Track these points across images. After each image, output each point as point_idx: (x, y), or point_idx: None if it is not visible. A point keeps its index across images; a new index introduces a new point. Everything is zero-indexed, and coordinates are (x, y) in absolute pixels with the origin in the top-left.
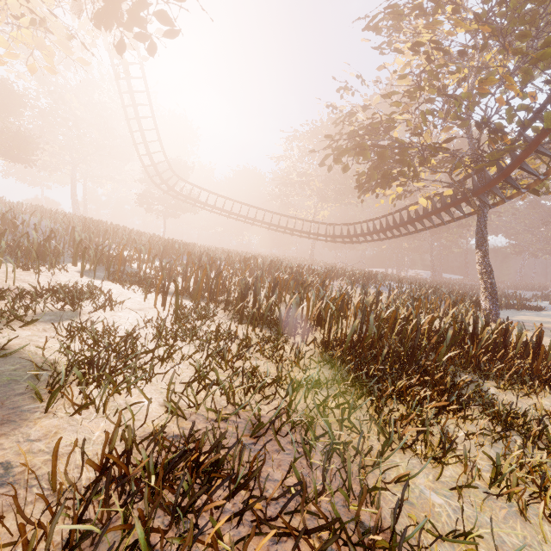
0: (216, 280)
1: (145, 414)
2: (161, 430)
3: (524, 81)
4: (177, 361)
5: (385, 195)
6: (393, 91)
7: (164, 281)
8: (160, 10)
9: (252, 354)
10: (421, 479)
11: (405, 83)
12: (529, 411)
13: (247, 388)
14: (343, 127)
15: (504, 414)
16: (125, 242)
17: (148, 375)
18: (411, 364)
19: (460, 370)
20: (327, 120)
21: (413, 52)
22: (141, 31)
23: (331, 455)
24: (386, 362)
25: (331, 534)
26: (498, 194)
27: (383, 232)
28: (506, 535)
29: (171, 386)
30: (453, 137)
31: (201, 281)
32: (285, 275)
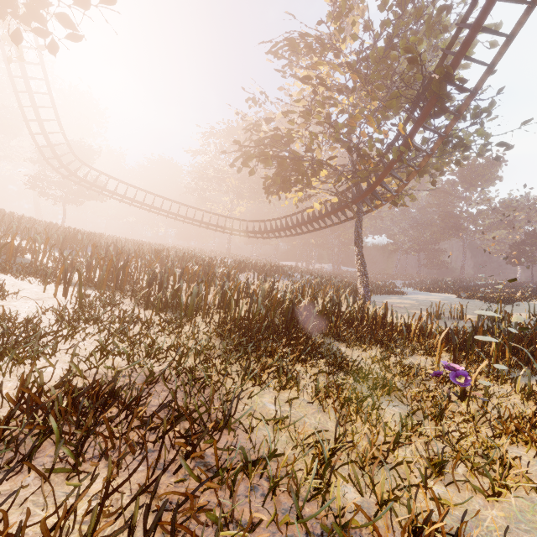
0: (123, 270)
1: (52, 373)
2: (67, 373)
3: (378, 122)
4: (81, 340)
5: (287, 197)
6: (292, 110)
7: (65, 271)
8: (62, 13)
9: (154, 331)
10: (267, 399)
11: (301, 104)
12: (362, 360)
13: (145, 354)
14: (252, 134)
15: (339, 360)
16: (14, 230)
17: (52, 350)
18: (285, 333)
19: (318, 335)
20: (243, 122)
21: (304, 83)
22: (40, 28)
23: (204, 389)
24: (264, 331)
25: (191, 421)
26: (368, 203)
27: (289, 230)
28: (309, 420)
29: (75, 357)
30: (334, 156)
31: (106, 271)
32: (195, 267)
